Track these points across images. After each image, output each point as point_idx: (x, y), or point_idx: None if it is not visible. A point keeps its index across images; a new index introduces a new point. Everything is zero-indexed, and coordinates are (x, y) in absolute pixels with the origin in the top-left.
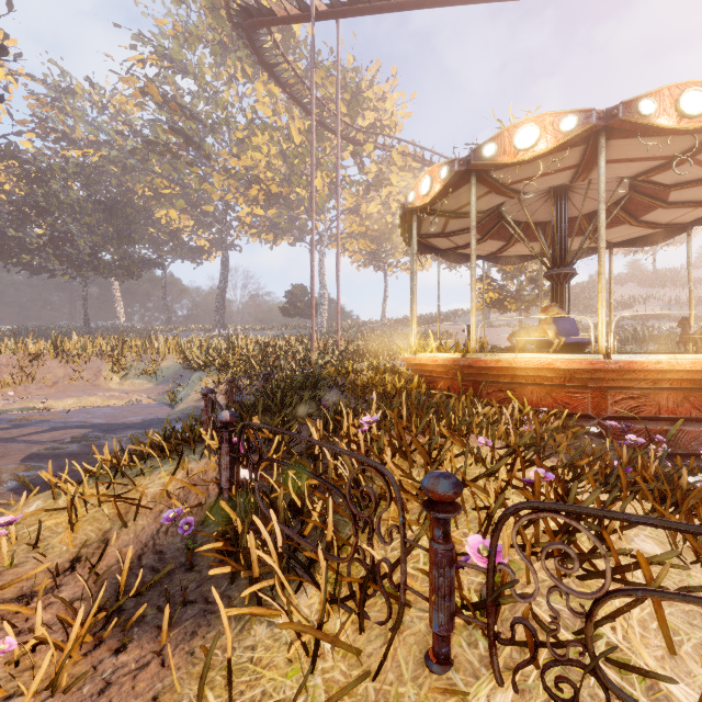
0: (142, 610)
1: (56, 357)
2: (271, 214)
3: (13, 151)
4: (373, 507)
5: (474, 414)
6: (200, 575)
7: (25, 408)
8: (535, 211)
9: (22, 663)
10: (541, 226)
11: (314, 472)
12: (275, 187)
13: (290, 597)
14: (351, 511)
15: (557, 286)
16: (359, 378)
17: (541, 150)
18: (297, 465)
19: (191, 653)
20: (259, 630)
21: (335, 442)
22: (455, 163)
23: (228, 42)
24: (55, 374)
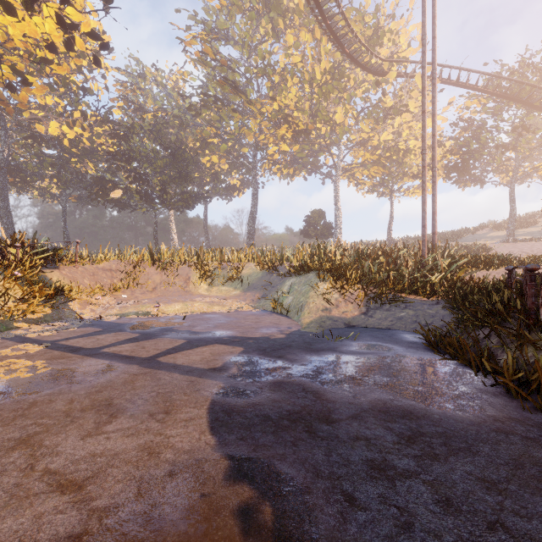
0: None
1: (153, 264)
2: (295, 149)
3: (109, 118)
4: None
5: None
6: None
7: (140, 312)
8: None
9: None
10: None
11: None
12: (301, 124)
13: None
14: None
15: None
16: None
17: None
18: None
19: None
20: None
21: None
22: None
23: (261, 8)
24: (153, 280)
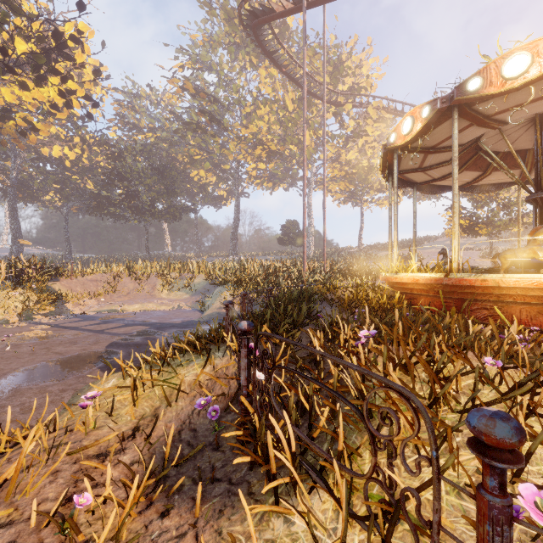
0: (180, 481)
1: (129, 275)
2: (271, 167)
3: (105, 140)
4: (396, 432)
5: (471, 332)
6: (224, 455)
7: (110, 310)
8: (515, 140)
9: (97, 511)
10: (520, 154)
11: (318, 378)
12: (274, 146)
13: (303, 496)
14: (369, 430)
15: (541, 209)
16: (345, 294)
17: (533, 76)
18: (301, 369)
19: (219, 532)
20: (276, 524)
21: (337, 352)
22: (437, 102)
23: (240, 42)
24: (128, 287)
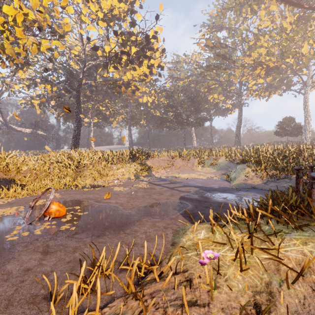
0: None
1: (179, 157)
2: (268, 80)
3: (164, 89)
4: None
5: None
6: None
7: (172, 176)
8: None
9: None
10: None
11: None
12: (272, 63)
13: None
14: None
15: None
16: None
17: None
18: None
19: None
20: None
21: None
22: None
23: (243, 1)
24: (179, 164)
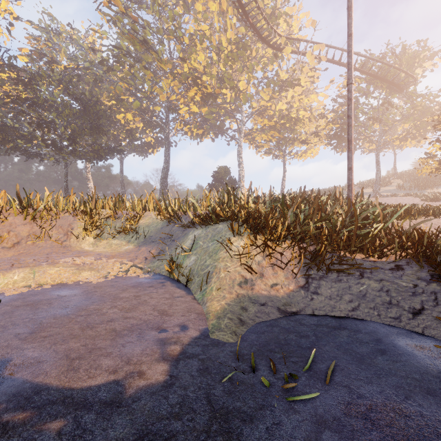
0: None
1: (20, 211)
2: (204, 111)
3: (12, 63)
4: None
5: None
6: None
7: None
8: None
9: None
10: None
11: None
12: (209, 88)
13: None
14: None
15: None
16: None
17: None
18: None
19: None
20: None
21: None
22: None
23: None
24: (17, 232)
